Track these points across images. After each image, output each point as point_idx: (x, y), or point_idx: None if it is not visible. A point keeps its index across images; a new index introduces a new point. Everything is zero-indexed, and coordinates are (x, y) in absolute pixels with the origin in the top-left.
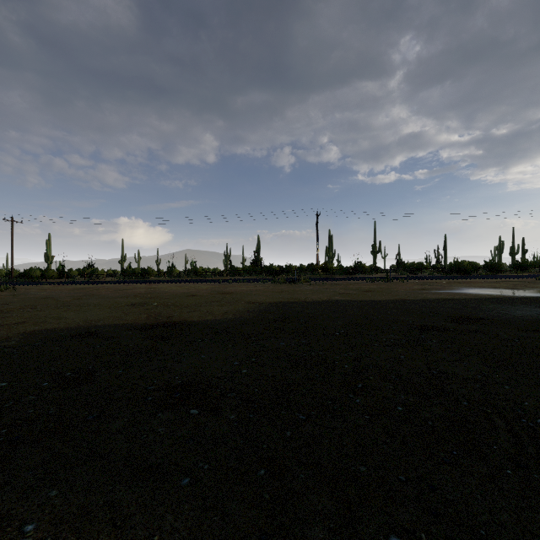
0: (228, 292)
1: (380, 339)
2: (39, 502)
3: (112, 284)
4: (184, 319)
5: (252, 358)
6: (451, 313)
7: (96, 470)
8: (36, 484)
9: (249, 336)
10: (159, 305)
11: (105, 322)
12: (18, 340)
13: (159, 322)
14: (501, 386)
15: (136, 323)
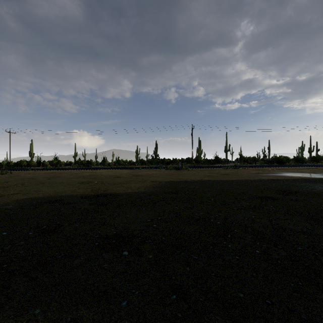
0: (139, 175)
1: (237, 205)
2: (27, 318)
3: (69, 170)
4: (114, 191)
5: (158, 217)
6: (278, 188)
7: (65, 294)
8: (26, 304)
9: (155, 202)
10: (98, 182)
11: (66, 193)
12: (14, 205)
13: (99, 194)
14: (321, 236)
15: (85, 194)
